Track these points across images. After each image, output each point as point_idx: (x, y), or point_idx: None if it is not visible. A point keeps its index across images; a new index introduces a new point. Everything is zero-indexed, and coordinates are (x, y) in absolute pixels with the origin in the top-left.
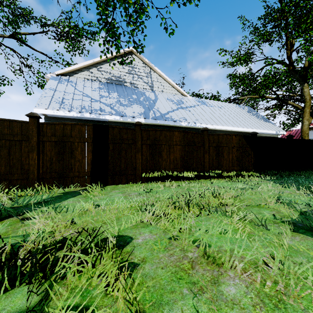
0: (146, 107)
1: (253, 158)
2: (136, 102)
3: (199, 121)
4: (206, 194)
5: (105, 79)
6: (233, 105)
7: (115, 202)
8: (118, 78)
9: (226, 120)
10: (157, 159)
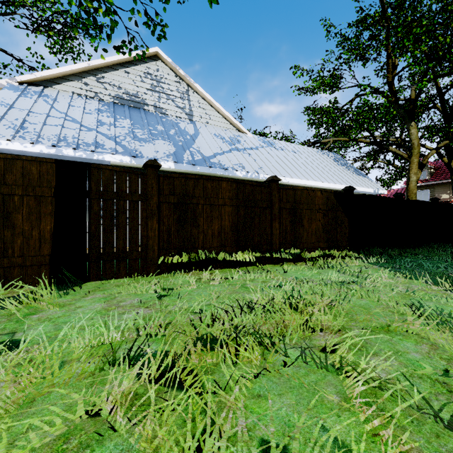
0: (180, 145)
1: (348, 229)
2: (163, 137)
3: (264, 170)
4: (276, 301)
5: (111, 97)
6: (313, 150)
7: (59, 336)
8: (134, 96)
9: (304, 170)
10: (189, 229)
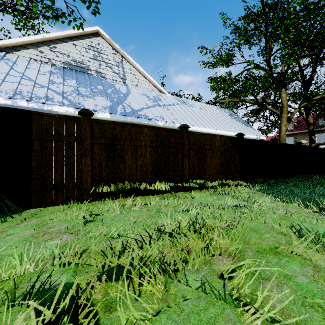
0: (115, 101)
1: (239, 164)
2: (101, 94)
3: (178, 120)
4: (183, 226)
5: (62, 63)
6: (214, 108)
7: None
8: (80, 63)
9: (208, 121)
10: (117, 165)
